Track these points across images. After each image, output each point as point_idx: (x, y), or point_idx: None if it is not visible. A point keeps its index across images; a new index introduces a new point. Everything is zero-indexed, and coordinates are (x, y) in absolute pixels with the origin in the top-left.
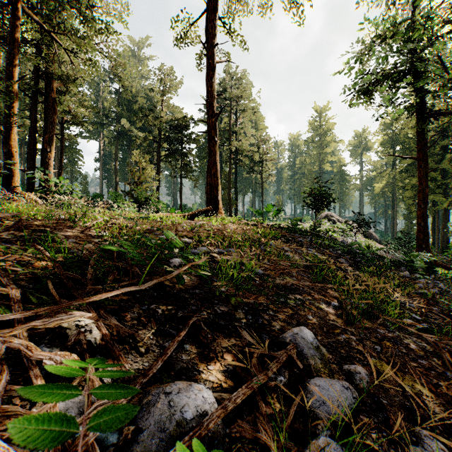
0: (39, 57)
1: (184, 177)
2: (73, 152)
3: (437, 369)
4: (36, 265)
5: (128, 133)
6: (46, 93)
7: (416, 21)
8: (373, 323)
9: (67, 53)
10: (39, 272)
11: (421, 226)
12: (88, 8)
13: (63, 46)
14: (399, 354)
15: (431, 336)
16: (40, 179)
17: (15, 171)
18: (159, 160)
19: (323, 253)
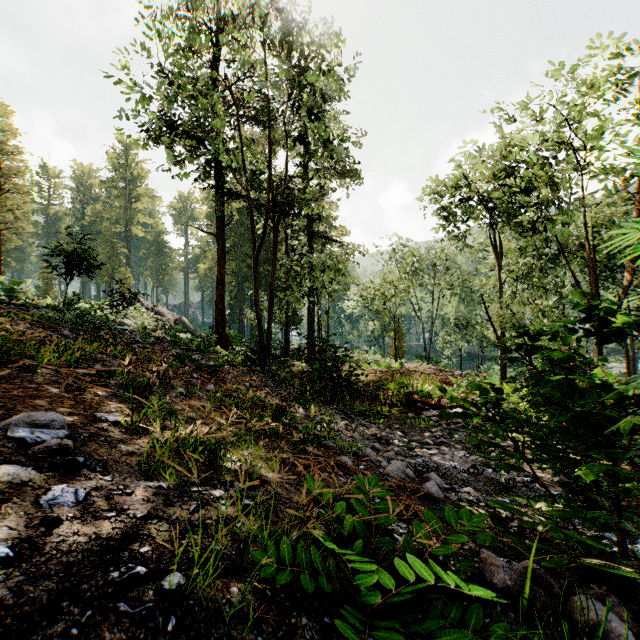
0: None
1: None
2: None
3: (44, 388)
4: None
5: None
6: None
7: (216, 86)
8: (6, 369)
9: None
10: None
11: (220, 309)
12: None
13: None
14: (0, 382)
15: (70, 369)
16: None
17: None
18: None
19: (43, 327)
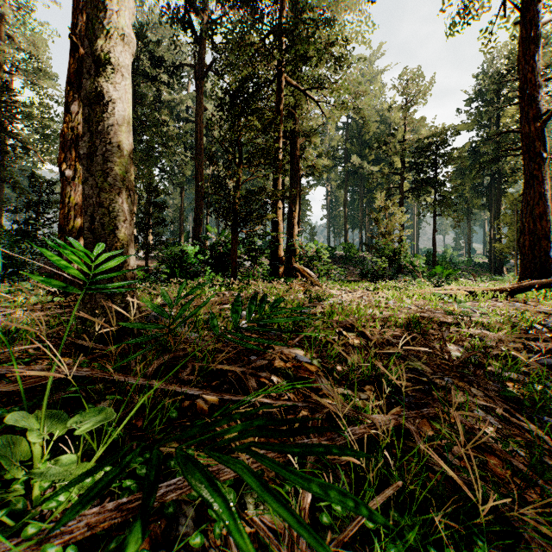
0: (290, 120)
1: (439, 215)
2: (303, 203)
3: None
4: (494, 470)
5: (358, 170)
6: (291, 153)
7: None
8: None
9: (318, 105)
10: (548, 516)
11: None
12: (342, 45)
13: (316, 100)
14: None
15: None
16: (300, 245)
17: (280, 239)
18: (402, 198)
19: None
